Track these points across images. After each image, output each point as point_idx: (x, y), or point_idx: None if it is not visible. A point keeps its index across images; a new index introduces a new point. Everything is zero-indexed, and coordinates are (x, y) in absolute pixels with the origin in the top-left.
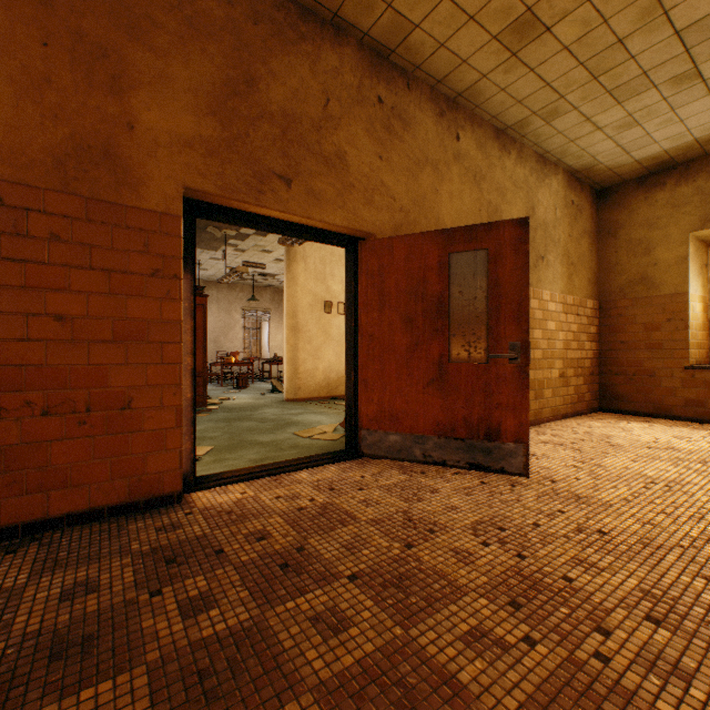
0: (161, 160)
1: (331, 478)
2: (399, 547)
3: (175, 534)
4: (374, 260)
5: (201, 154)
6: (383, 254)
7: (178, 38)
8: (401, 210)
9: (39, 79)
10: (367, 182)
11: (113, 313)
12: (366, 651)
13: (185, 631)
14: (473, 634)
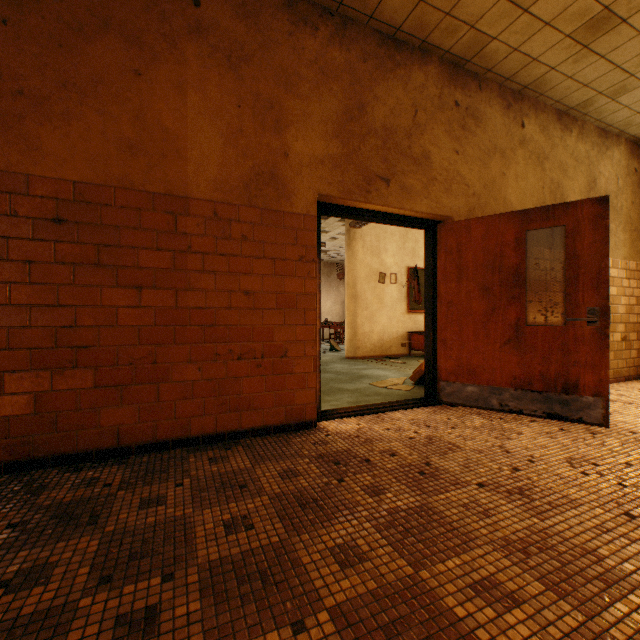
0: (304, 176)
1: (422, 418)
2: (508, 469)
3: (327, 447)
4: (452, 239)
5: (329, 168)
6: (460, 234)
7: (314, 84)
8: (473, 194)
9: (236, 131)
10: (446, 174)
11: (276, 289)
12: (516, 529)
13: (376, 503)
14: (599, 529)
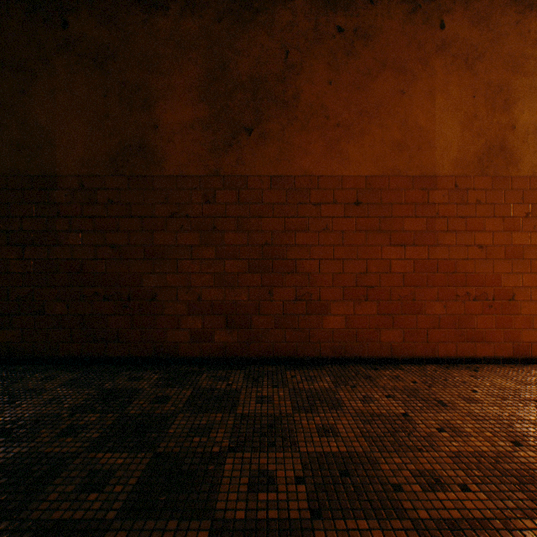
0: (529, 143)
1: None
2: None
3: None
4: None
5: None
6: None
7: None
8: None
9: (470, 117)
10: None
11: (503, 242)
12: None
13: None
14: None
